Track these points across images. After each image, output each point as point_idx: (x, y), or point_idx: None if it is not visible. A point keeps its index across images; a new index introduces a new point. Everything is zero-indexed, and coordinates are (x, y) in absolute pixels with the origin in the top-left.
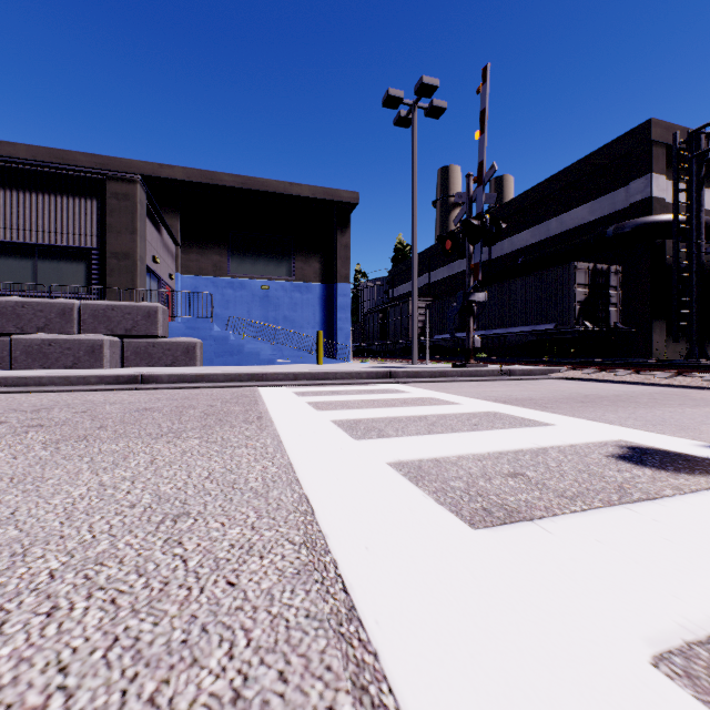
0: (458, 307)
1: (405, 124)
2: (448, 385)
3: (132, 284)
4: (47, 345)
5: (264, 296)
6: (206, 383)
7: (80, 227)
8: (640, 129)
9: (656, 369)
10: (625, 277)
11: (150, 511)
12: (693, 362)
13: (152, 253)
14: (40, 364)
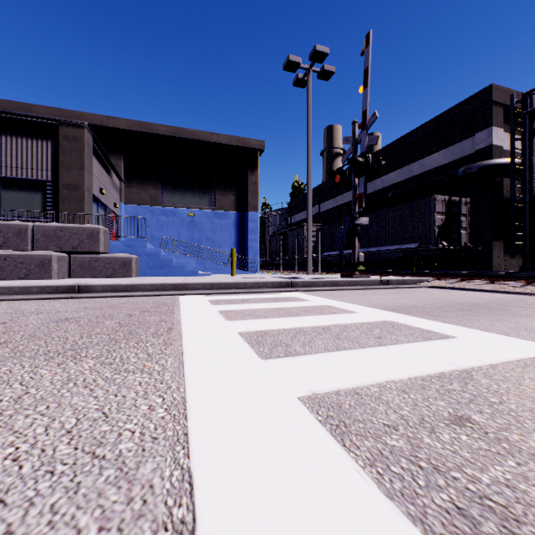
0: (346, 229)
1: (302, 85)
2: (340, 293)
3: (81, 210)
4: (2, 260)
5: (191, 222)
6: (135, 292)
7: (37, 164)
8: (483, 92)
9: (508, 280)
10: (471, 207)
11: None
12: (534, 273)
13: (99, 186)
14: None
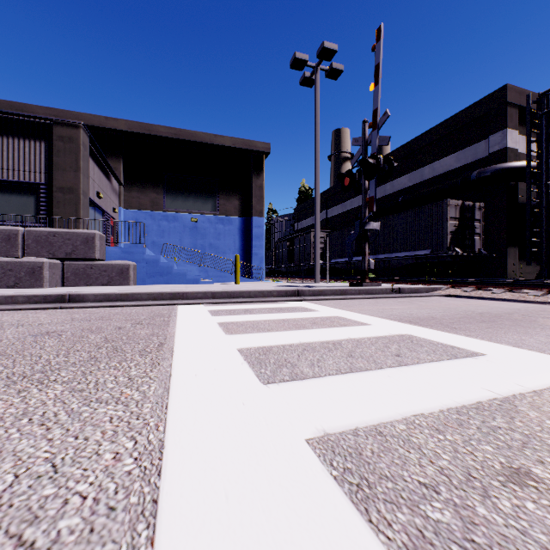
0: (356, 235)
1: (309, 84)
2: (350, 302)
3: (76, 214)
4: None
5: (193, 227)
6: (131, 301)
7: (30, 165)
8: (498, 93)
9: (528, 288)
10: (485, 213)
11: None
12: None
13: (96, 189)
14: None
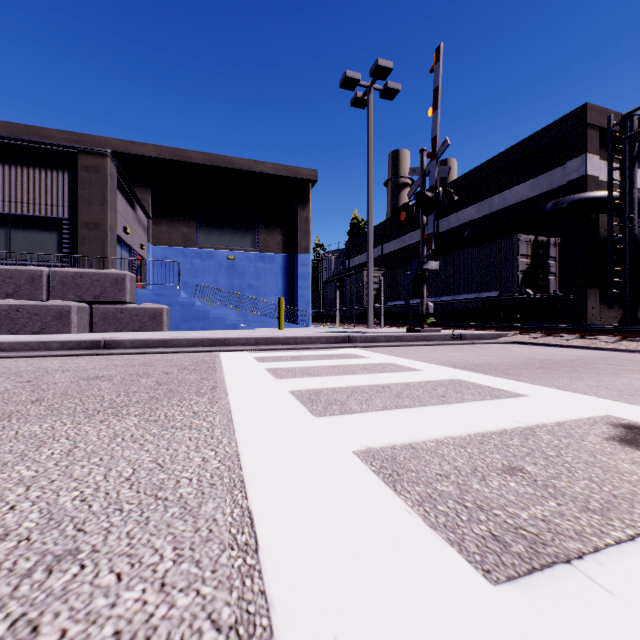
0: (412, 275)
1: (361, 105)
2: (405, 349)
3: (102, 253)
4: (14, 311)
5: (230, 266)
6: (169, 348)
7: (52, 199)
8: (576, 113)
9: (600, 334)
10: (562, 249)
11: (22, 548)
12: (633, 327)
13: (123, 224)
14: (8, 329)
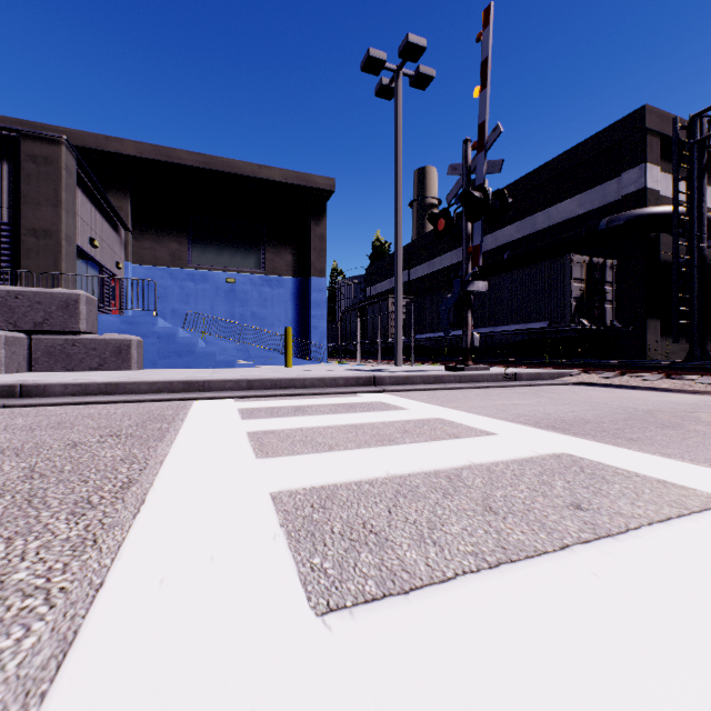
0: (454, 299)
1: (387, 95)
2: (450, 395)
3: (55, 268)
4: None
5: (230, 290)
6: (122, 395)
7: None
8: (634, 116)
9: (693, 373)
10: (616, 274)
11: None
12: None
13: (89, 235)
14: None
